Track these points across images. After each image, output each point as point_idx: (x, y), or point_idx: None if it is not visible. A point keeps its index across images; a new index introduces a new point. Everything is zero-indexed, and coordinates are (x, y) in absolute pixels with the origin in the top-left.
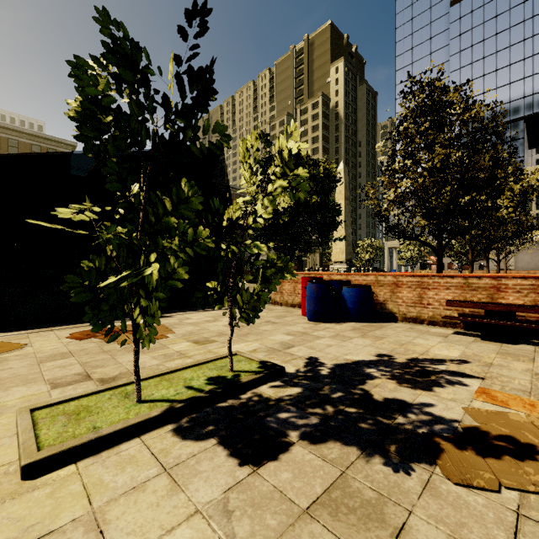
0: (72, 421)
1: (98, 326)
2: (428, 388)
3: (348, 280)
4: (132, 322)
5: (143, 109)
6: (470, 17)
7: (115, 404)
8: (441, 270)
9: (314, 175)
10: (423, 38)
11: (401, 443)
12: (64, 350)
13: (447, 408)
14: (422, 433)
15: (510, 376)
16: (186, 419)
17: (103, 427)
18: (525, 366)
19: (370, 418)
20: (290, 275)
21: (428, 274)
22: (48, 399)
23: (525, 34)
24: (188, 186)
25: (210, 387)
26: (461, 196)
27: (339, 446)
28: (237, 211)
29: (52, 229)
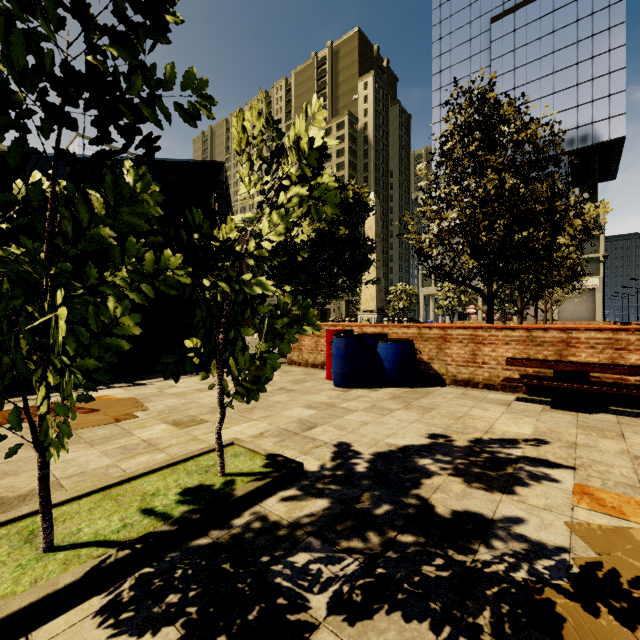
0: None
1: None
2: (508, 489)
3: (385, 334)
4: (27, 415)
5: (33, 14)
6: (512, 36)
7: (1, 559)
8: (492, 321)
9: (341, 201)
10: (462, 56)
11: (495, 607)
12: None
13: (544, 525)
14: (523, 581)
15: (606, 463)
16: (130, 582)
17: None
18: (617, 446)
19: (437, 555)
20: (311, 328)
21: (483, 326)
22: None
23: (569, 60)
24: (134, 174)
25: (184, 509)
26: (517, 232)
27: (397, 625)
28: (232, 232)
29: None
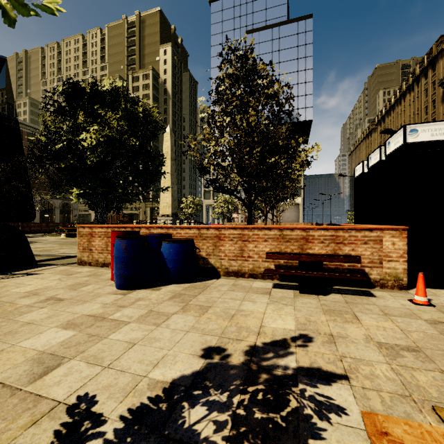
0: None
1: None
2: None
3: (168, 234)
4: None
5: None
6: (258, 46)
7: None
8: (251, 222)
9: (133, 114)
10: (229, 50)
11: None
12: None
13: None
14: None
15: (366, 360)
16: None
17: None
18: (360, 332)
19: None
20: None
21: (248, 227)
22: None
23: (287, 69)
24: None
25: None
26: (267, 158)
27: None
28: None
29: None
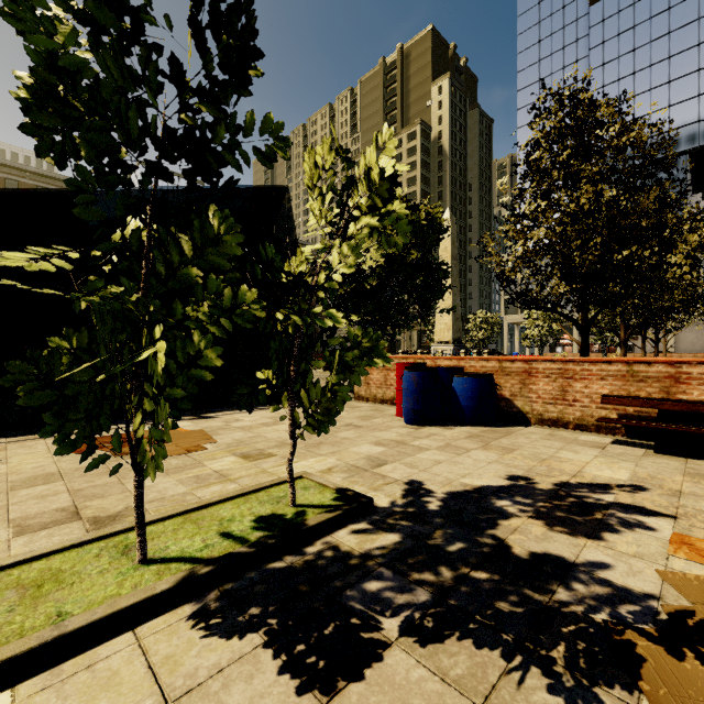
0: (25, 601)
1: (69, 444)
2: (594, 535)
3: (460, 367)
4: (128, 438)
5: (139, 84)
6: (616, 19)
7: (104, 567)
8: (587, 353)
9: (413, 223)
10: (553, 47)
11: (571, 643)
12: (51, 470)
13: (633, 572)
14: (603, 622)
15: None
16: (215, 594)
17: (73, 613)
18: None
19: (512, 592)
20: (381, 361)
21: (574, 359)
22: (3, 555)
23: (688, 41)
24: (218, 217)
25: (259, 535)
26: (617, 251)
27: (468, 650)
28: (303, 265)
29: (47, 295)
